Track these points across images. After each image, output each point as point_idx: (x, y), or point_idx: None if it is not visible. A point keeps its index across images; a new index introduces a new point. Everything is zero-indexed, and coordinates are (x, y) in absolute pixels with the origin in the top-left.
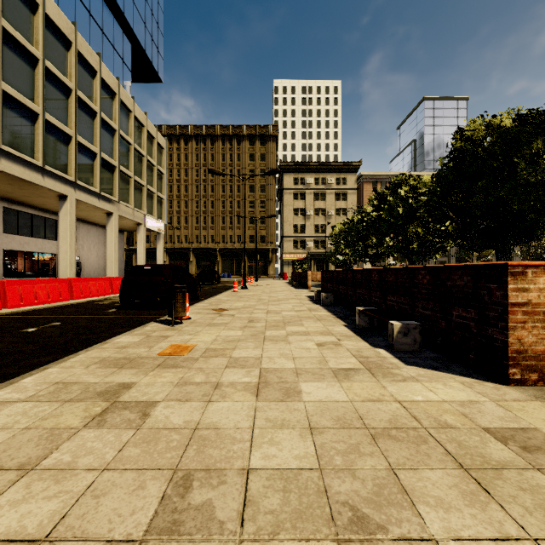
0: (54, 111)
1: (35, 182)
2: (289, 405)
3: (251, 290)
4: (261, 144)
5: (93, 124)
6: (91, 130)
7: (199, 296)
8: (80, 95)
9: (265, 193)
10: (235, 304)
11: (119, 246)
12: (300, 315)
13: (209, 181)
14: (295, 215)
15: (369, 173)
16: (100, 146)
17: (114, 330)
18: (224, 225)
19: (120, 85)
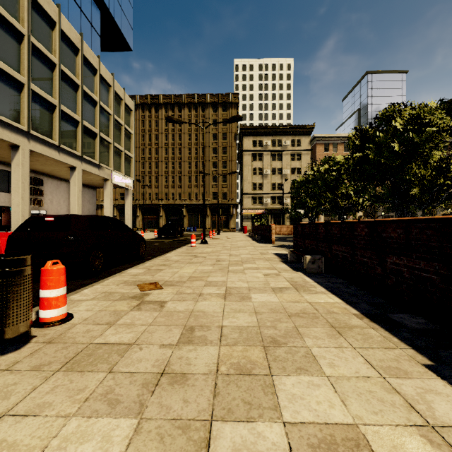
0: (1, 54)
1: None
2: None
3: (211, 245)
4: (223, 110)
5: (52, 76)
6: (50, 82)
7: (148, 254)
8: (34, 43)
9: (226, 155)
10: (182, 270)
11: (91, 201)
12: (286, 306)
13: (176, 145)
14: (253, 174)
15: (321, 135)
16: (60, 98)
17: None
18: (190, 183)
19: (84, 42)
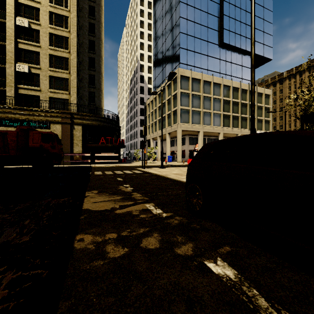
0: (216, 108)
1: (211, 131)
2: None
3: None
4: None
5: (229, 105)
6: (229, 107)
7: None
8: (224, 99)
9: None
10: None
11: None
12: None
13: None
14: None
15: None
16: (232, 111)
17: None
18: None
19: (241, 83)
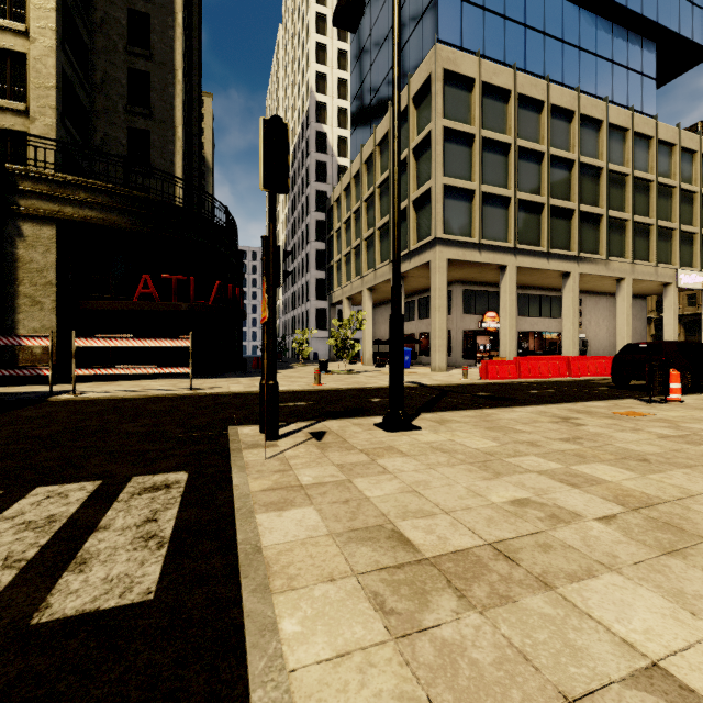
0: (557, 192)
1: (541, 268)
2: (677, 444)
3: None
4: None
5: (598, 183)
6: (596, 191)
7: None
8: (583, 161)
9: None
10: None
11: (638, 317)
12: None
13: None
14: None
15: None
16: (607, 204)
17: (591, 399)
18: None
19: (634, 115)
